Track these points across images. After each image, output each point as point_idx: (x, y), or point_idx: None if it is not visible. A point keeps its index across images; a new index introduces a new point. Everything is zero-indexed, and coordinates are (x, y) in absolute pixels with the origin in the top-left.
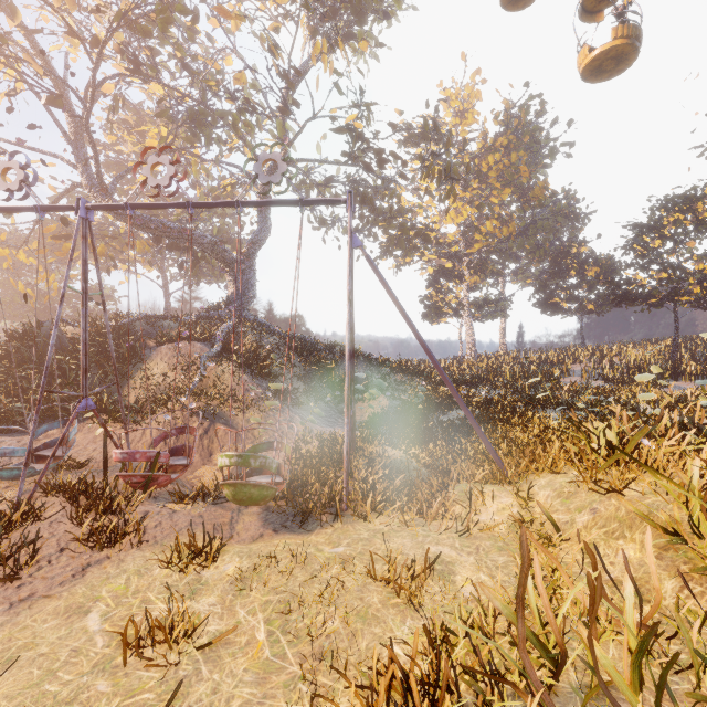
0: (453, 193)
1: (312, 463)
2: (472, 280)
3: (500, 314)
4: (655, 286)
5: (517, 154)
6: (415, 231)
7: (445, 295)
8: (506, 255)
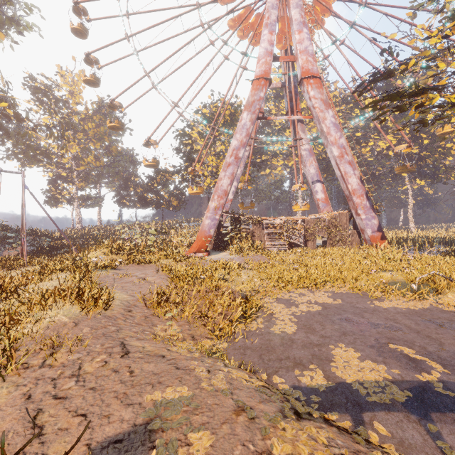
0: (66, 148)
1: (3, 262)
2: (80, 184)
3: (98, 205)
4: (154, 201)
5: (104, 127)
6: (40, 151)
7: (62, 191)
8: (100, 175)
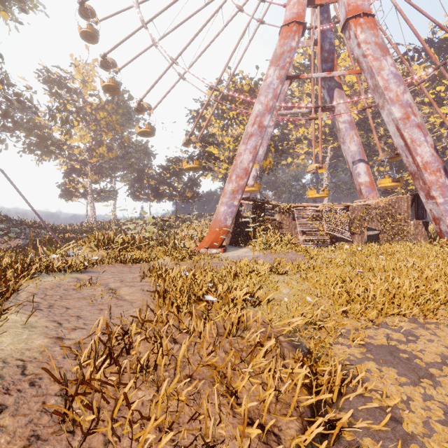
0: (70, 133)
1: None
2: (94, 177)
3: (112, 198)
4: (166, 192)
5: (116, 116)
6: (51, 142)
7: (76, 184)
8: (113, 167)
